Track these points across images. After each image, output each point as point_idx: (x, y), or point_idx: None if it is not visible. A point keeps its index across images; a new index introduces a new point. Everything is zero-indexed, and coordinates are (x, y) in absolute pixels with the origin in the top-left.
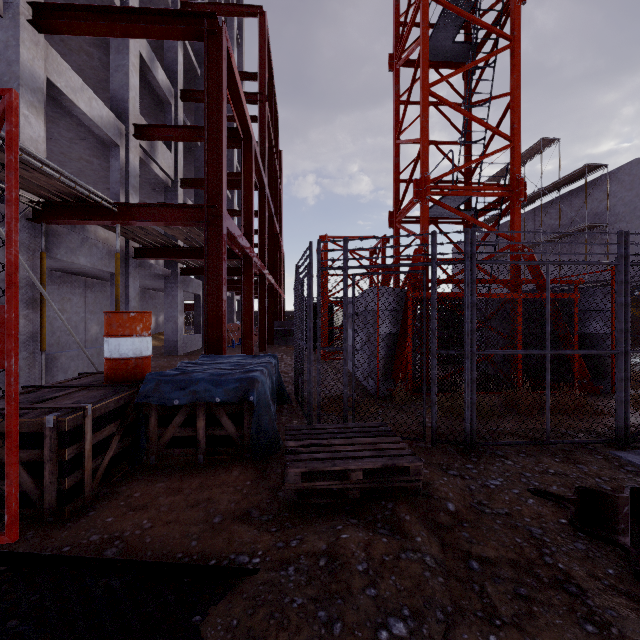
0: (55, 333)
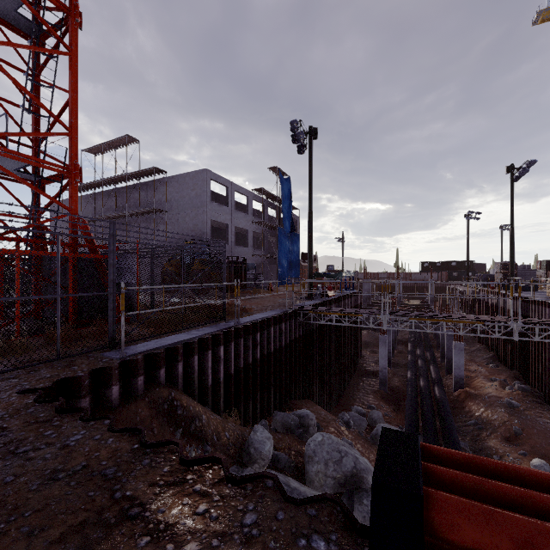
0: None
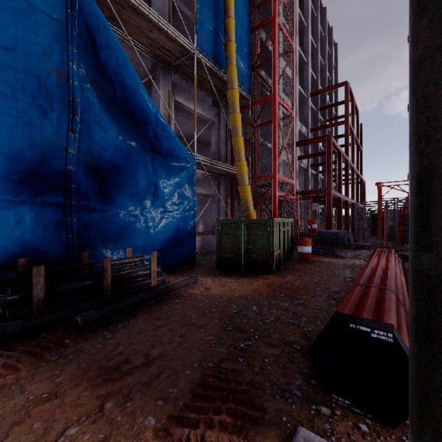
0: None
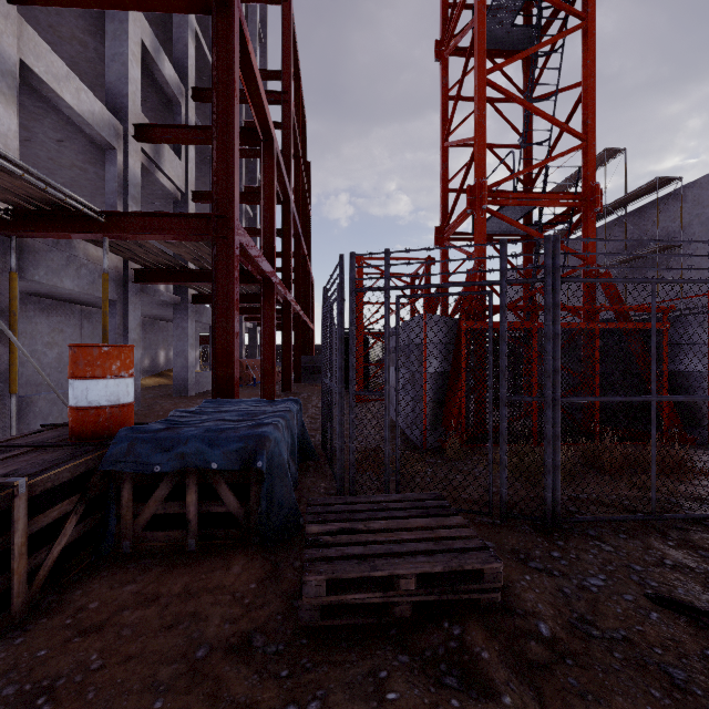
0: (44, 370)
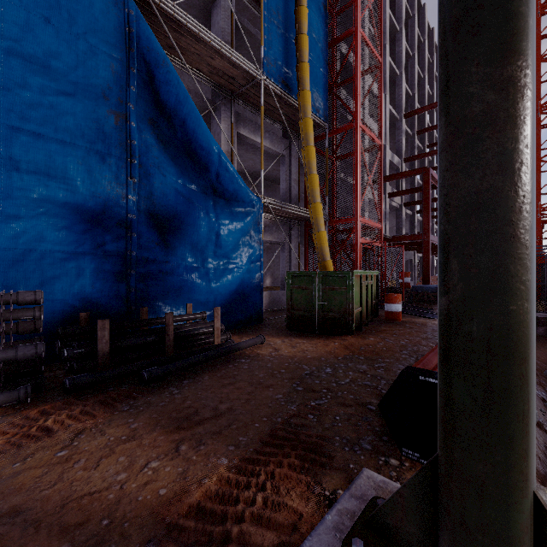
0: None
